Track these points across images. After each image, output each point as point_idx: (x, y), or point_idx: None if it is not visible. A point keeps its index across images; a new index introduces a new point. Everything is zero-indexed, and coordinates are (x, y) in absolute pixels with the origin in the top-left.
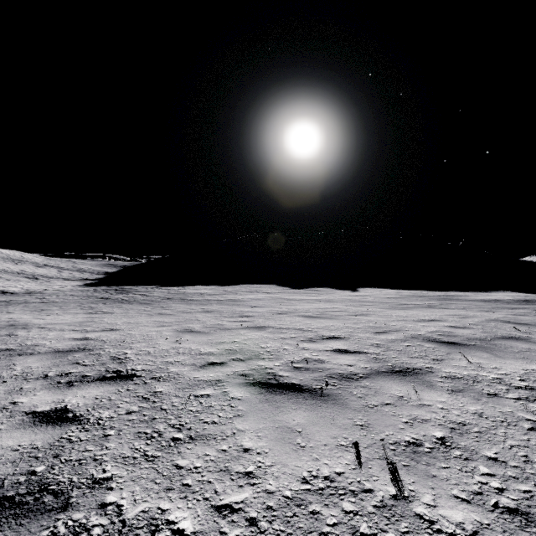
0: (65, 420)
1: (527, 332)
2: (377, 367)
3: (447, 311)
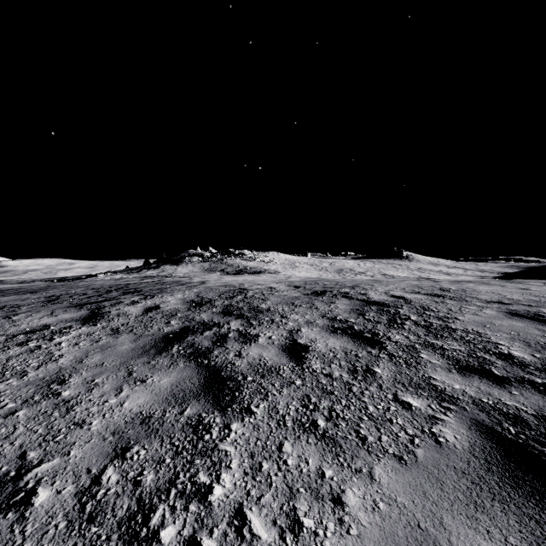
0: None
1: None
2: None
3: None
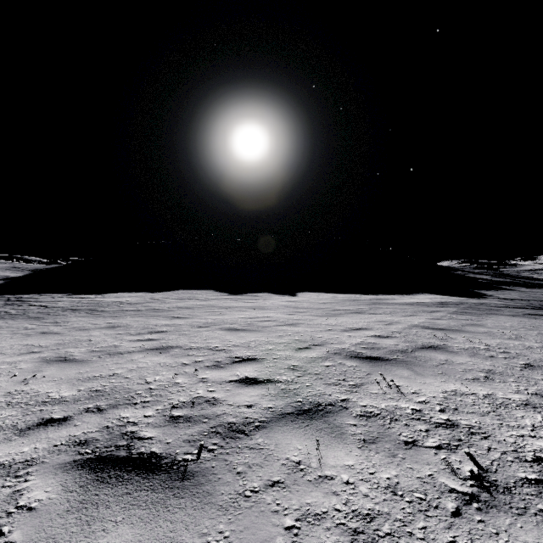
0: None
1: (444, 338)
2: (283, 405)
3: (375, 316)
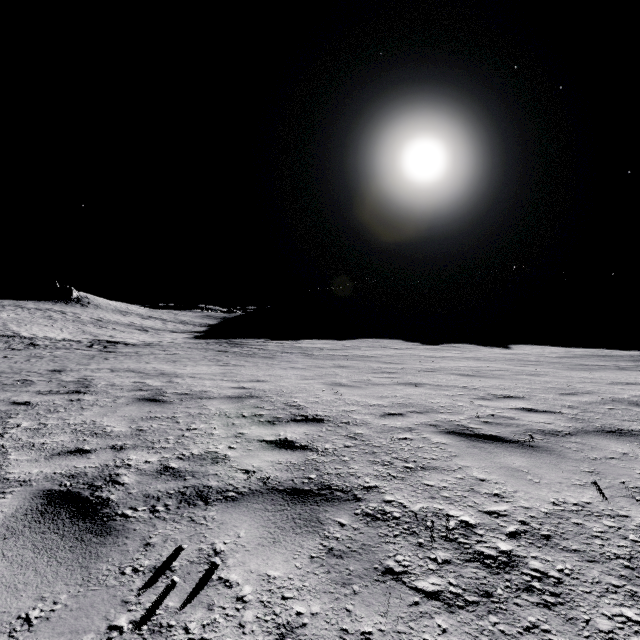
0: (297, 448)
1: None
2: (581, 426)
3: None
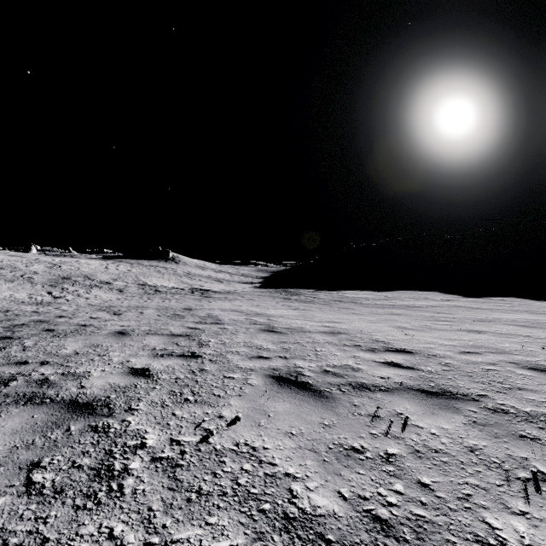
0: (406, 368)
1: None
2: None
3: None
